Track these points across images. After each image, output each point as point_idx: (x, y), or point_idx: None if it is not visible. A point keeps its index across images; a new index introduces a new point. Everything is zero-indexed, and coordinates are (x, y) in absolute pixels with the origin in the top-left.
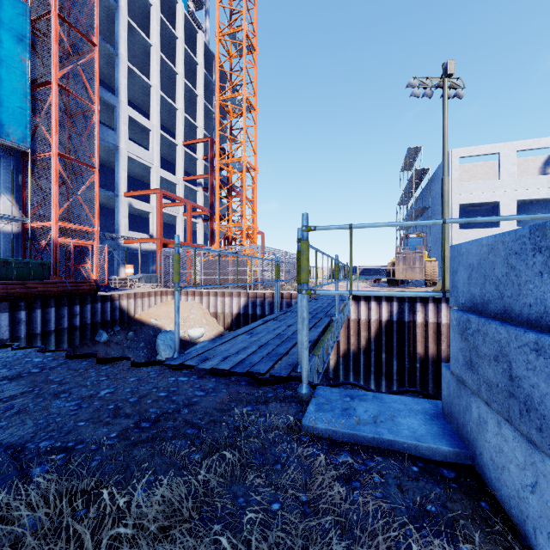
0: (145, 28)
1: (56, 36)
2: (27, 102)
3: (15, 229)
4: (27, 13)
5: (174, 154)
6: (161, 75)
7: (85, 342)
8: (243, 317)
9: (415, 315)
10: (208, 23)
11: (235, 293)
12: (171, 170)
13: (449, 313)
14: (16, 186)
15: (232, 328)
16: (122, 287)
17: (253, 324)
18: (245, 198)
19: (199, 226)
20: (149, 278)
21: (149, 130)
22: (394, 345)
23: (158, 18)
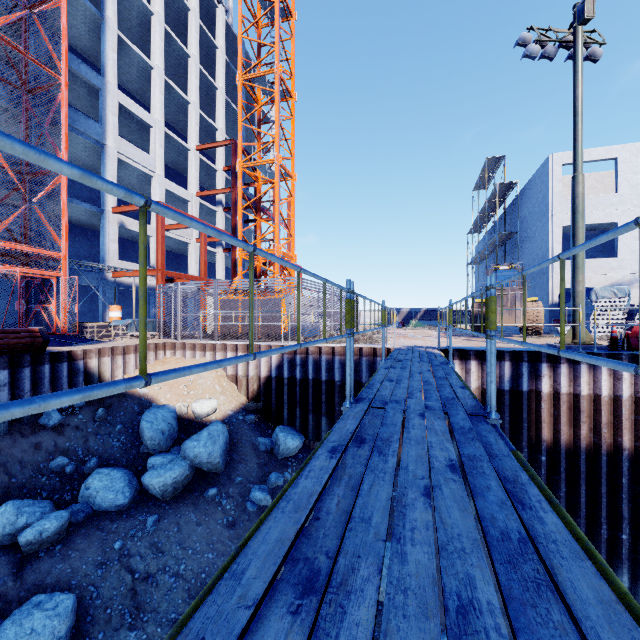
0: None
1: None
2: None
3: None
4: None
5: (186, 163)
6: (167, 58)
7: (19, 429)
8: (276, 382)
9: (539, 382)
10: (231, 2)
11: (263, 347)
12: (182, 185)
13: (593, 378)
14: None
15: (259, 398)
16: (103, 337)
17: (307, 478)
18: (278, 215)
19: (219, 257)
20: None
21: (150, 126)
22: (505, 426)
23: None
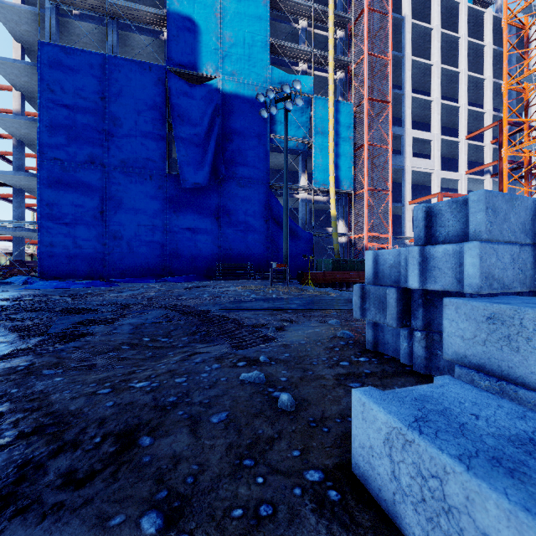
0: (426, 51)
1: (366, 114)
2: (352, 163)
3: (345, 240)
4: (351, 109)
5: (456, 150)
6: (441, 83)
7: None
8: None
9: None
10: None
11: None
12: (452, 166)
13: None
14: (345, 214)
15: None
16: None
17: None
18: None
19: None
20: None
21: (430, 140)
22: None
23: (438, 36)
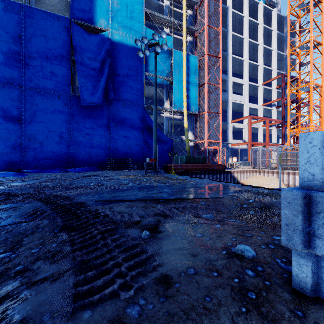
0: (240, 30)
1: (206, 63)
2: (197, 94)
3: (192, 144)
4: (197, 60)
5: (256, 91)
6: (248, 50)
7: None
8: None
9: None
10: None
11: None
12: (254, 101)
13: None
14: (193, 127)
15: None
16: (231, 167)
17: None
18: (312, 110)
19: (273, 131)
20: (245, 163)
21: (243, 84)
22: None
23: (247, 21)
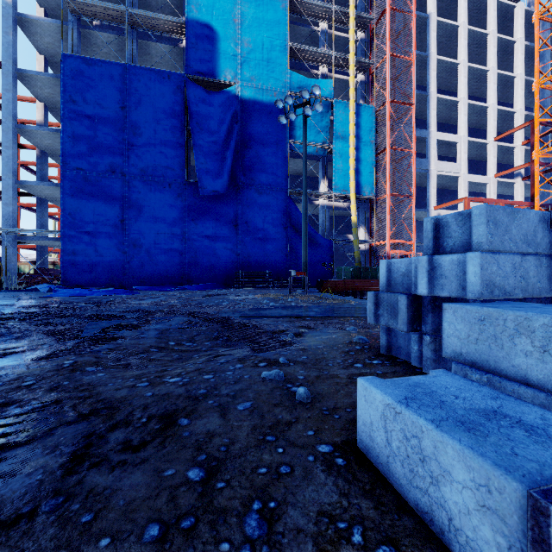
0: (452, 49)
1: (388, 117)
2: (373, 167)
3: (366, 248)
4: (373, 112)
5: (484, 152)
6: (468, 82)
7: None
8: None
9: None
10: None
11: None
12: (480, 169)
13: None
14: (366, 220)
15: None
16: None
17: None
18: None
19: None
20: None
21: (456, 143)
22: None
23: (465, 33)
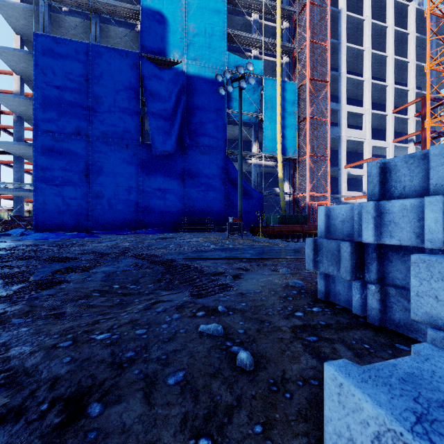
0: (359, 38)
1: (308, 91)
2: (296, 133)
3: (290, 199)
4: (295, 87)
5: (384, 122)
6: (372, 65)
7: None
8: None
9: None
10: None
11: None
12: (381, 136)
13: None
14: (290, 176)
15: None
16: None
17: None
18: None
19: None
20: None
21: (362, 114)
22: None
23: (369, 26)
